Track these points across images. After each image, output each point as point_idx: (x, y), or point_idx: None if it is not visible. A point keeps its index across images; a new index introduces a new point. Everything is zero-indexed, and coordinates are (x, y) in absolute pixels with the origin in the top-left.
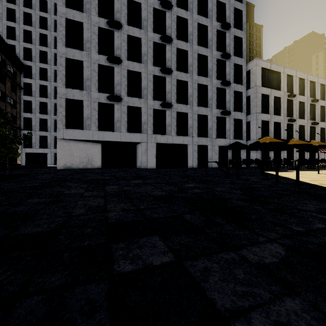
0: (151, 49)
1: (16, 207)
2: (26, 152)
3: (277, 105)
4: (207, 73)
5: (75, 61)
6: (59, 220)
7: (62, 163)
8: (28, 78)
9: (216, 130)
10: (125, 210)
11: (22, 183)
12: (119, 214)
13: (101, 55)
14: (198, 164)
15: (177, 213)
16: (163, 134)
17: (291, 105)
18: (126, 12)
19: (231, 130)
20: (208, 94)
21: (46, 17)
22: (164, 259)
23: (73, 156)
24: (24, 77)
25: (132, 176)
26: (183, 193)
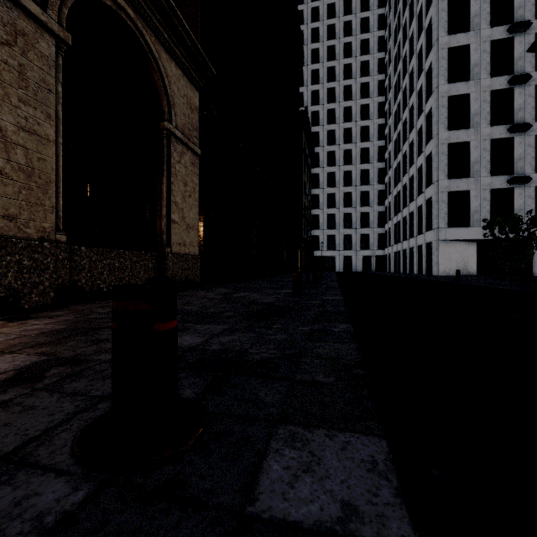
0: None
1: None
2: (314, 256)
3: None
4: None
5: (457, 144)
6: None
7: (442, 268)
8: (316, 168)
9: None
10: None
11: None
12: None
13: (494, 127)
14: None
15: None
16: None
17: None
18: (533, 54)
19: None
20: None
21: (334, 87)
22: None
23: (450, 260)
24: (311, 167)
25: None
26: None
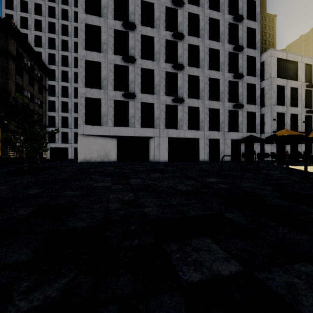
0: (163, 47)
1: (55, 199)
2: (51, 147)
3: (294, 96)
4: (219, 66)
5: (94, 63)
6: (100, 214)
7: (82, 156)
8: (52, 81)
9: (228, 124)
10: (159, 205)
11: (52, 175)
12: (155, 210)
13: (117, 56)
14: (210, 158)
15: (215, 211)
16: (175, 129)
17: (310, 96)
18: (140, 13)
19: (243, 123)
20: (220, 88)
21: (67, 25)
22: (231, 267)
23: (92, 150)
24: (48, 80)
25: (149, 169)
26: (209, 189)
